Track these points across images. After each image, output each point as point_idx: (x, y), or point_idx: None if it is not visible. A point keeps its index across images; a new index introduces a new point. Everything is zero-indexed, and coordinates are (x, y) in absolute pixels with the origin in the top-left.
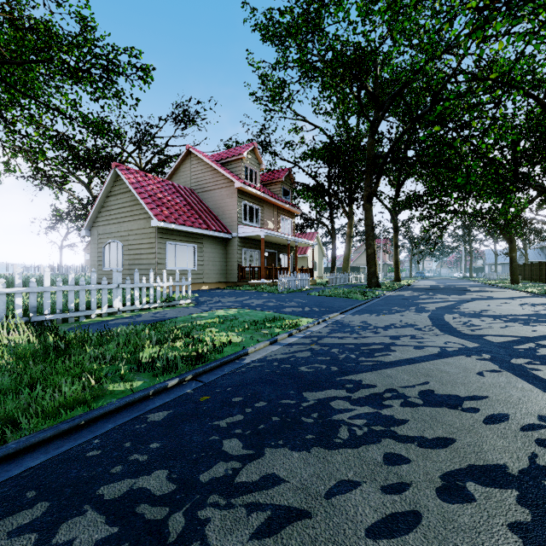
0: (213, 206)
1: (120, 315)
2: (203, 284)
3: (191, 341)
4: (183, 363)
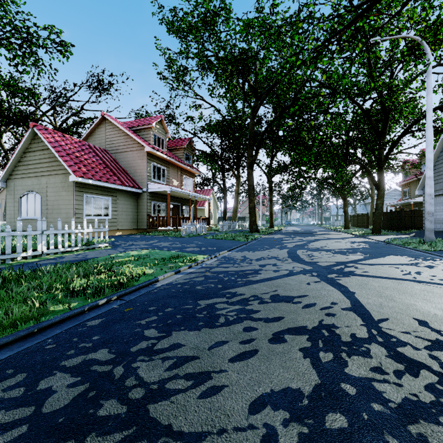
0: (126, 165)
1: (44, 257)
2: (117, 231)
3: (112, 274)
4: (109, 288)
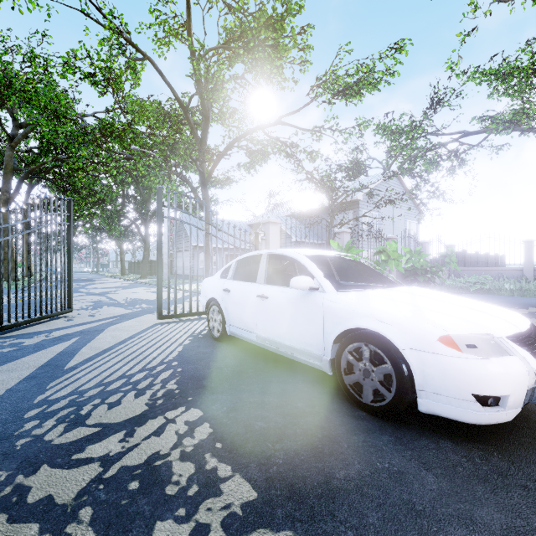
0: None
1: None
2: None
3: None
4: None
